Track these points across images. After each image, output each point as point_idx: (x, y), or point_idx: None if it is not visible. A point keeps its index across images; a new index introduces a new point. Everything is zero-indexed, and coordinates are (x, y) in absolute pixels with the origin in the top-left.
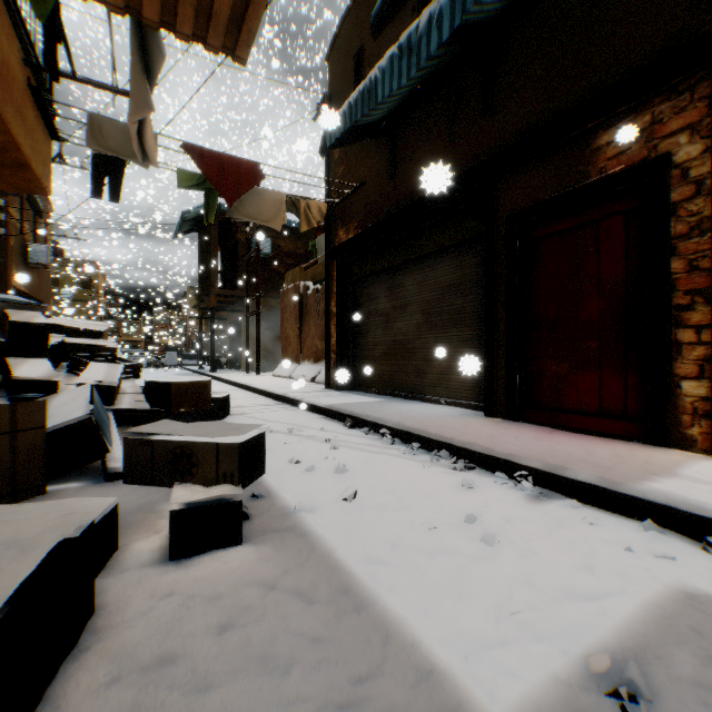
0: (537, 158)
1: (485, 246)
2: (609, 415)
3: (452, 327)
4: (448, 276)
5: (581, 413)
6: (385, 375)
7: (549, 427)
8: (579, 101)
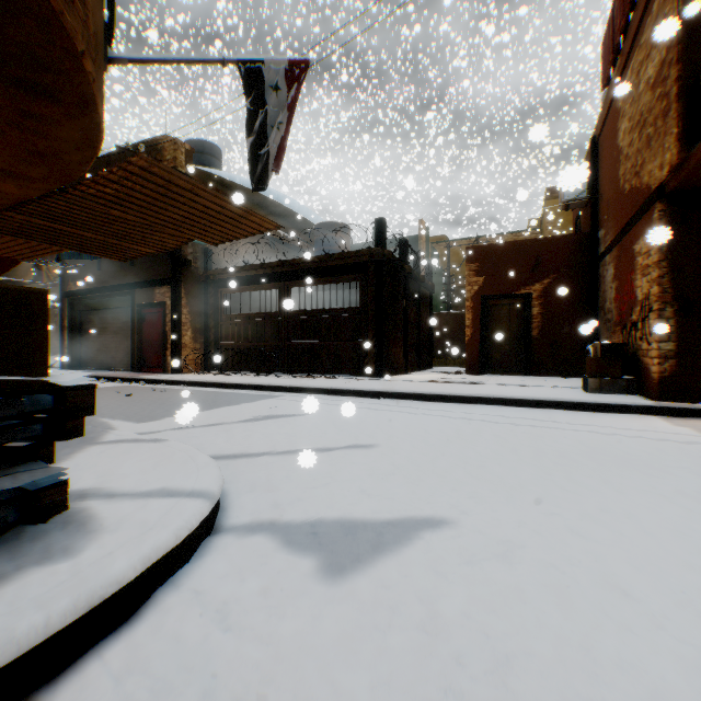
0: (145, 289)
1: (132, 312)
2: (160, 367)
3: (126, 339)
4: (125, 318)
5: (155, 367)
6: (99, 360)
7: (147, 372)
8: (153, 278)
